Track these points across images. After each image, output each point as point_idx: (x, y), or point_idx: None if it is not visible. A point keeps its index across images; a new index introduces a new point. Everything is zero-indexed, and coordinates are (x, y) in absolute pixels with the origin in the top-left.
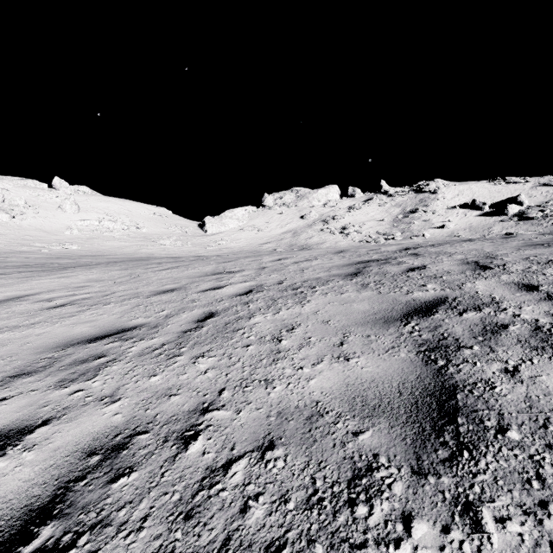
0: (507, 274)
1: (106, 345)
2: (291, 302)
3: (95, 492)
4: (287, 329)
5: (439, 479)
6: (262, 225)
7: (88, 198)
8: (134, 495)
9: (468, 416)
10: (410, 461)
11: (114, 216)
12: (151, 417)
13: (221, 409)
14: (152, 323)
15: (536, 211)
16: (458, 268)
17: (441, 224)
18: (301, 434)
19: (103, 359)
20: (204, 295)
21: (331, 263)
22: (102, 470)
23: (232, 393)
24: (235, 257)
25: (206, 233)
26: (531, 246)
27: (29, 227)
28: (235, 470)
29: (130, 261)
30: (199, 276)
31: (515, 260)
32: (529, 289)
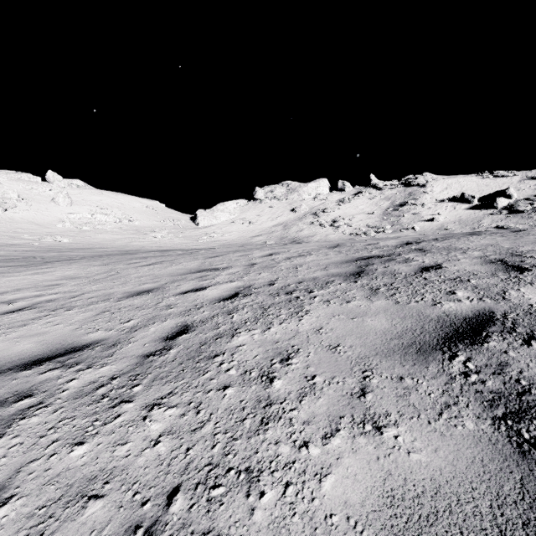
0: None
1: (42, 374)
2: (285, 313)
3: None
4: (280, 358)
5: None
6: (253, 218)
7: (81, 191)
8: None
9: None
10: None
11: (107, 209)
12: None
13: None
14: (111, 339)
15: (525, 204)
16: (483, 268)
17: (431, 217)
18: None
19: (26, 400)
20: (182, 299)
21: (327, 259)
22: None
23: (190, 503)
24: (224, 252)
25: (198, 226)
26: None
27: (21, 220)
28: None
29: (116, 255)
30: (181, 274)
31: None
32: None
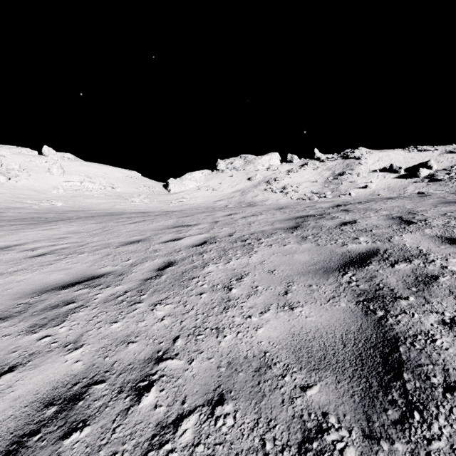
0: (430, 228)
1: (76, 291)
2: (240, 253)
3: (46, 448)
4: (236, 278)
5: (392, 446)
6: (216, 185)
7: (72, 163)
8: (84, 454)
9: (413, 372)
10: (361, 422)
11: (93, 178)
12: (109, 366)
13: (174, 358)
14: (118, 271)
15: (443, 174)
16: (385, 222)
17: (365, 184)
18: (250, 387)
19: (72, 304)
20: (165, 246)
21: (274, 217)
22: (56, 423)
23: (186, 341)
24: (193, 213)
25: (170, 192)
26: (446, 203)
27: (23, 187)
28: (185, 427)
29: (105, 215)
30: (161, 229)
31: (434, 216)
32: (452, 242)
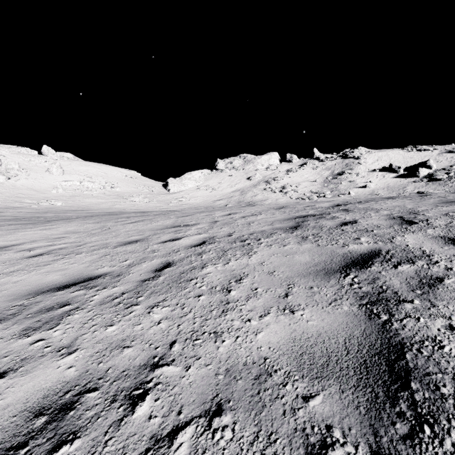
0: (432, 228)
1: (72, 293)
2: (239, 254)
3: None
4: (235, 280)
5: None
6: (215, 185)
7: (71, 162)
8: None
9: (422, 381)
10: (367, 437)
11: (93, 177)
12: (103, 372)
13: (171, 364)
14: (115, 272)
15: (442, 173)
16: (386, 222)
17: (364, 184)
18: (249, 396)
19: (67, 307)
20: (163, 246)
21: (273, 217)
22: (45, 435)
23: (183, 346)
24: (192, 212)
25: (169, 192)
26: (447, 203)
27: (22, 187)
28: (180, 441)
29: (104, 215)
30: (160, 229)
31: (436, 215)
32: None
